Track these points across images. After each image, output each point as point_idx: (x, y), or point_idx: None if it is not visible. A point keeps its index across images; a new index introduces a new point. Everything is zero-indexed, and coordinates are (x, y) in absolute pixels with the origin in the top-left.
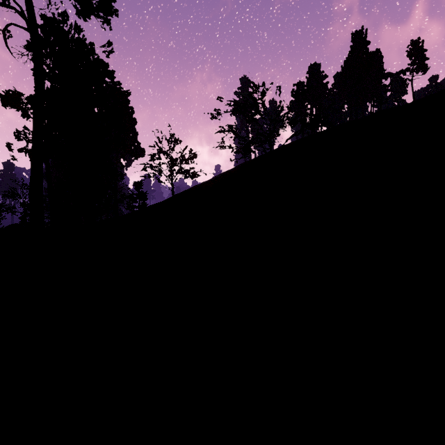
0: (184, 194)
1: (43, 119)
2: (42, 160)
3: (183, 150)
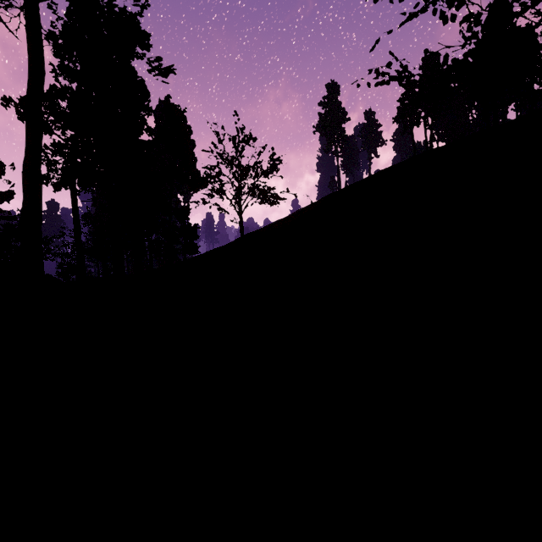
0: (256, 234)
1: (42, 114)
2: (40, 180)
3: (258, 153)
